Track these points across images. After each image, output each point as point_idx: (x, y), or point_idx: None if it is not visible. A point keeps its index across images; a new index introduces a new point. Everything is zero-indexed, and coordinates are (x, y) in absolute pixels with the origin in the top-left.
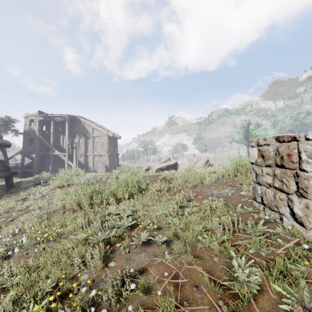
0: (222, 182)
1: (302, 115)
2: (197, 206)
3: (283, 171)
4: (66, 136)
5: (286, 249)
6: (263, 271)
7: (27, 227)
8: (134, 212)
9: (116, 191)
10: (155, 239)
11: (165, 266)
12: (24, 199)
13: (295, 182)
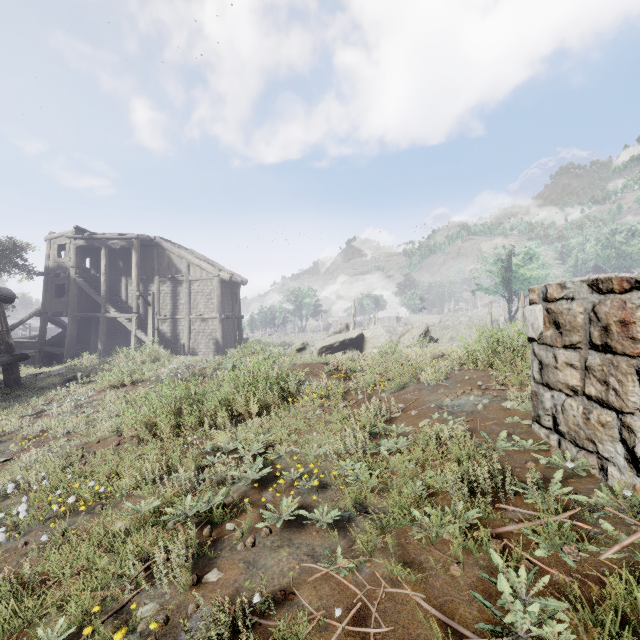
0: (461, 378)
1: (621, 236)
2: (407, 434)
3: (609, 359)
4: (132, 279)
5: (624, 548)
6: (574, 608)
7: (34, 479)
8: (269, 447)
9: (233, 397)
10: (313, 516)
11: (336, 587)
12: (38, 413)
13: (639, 387)
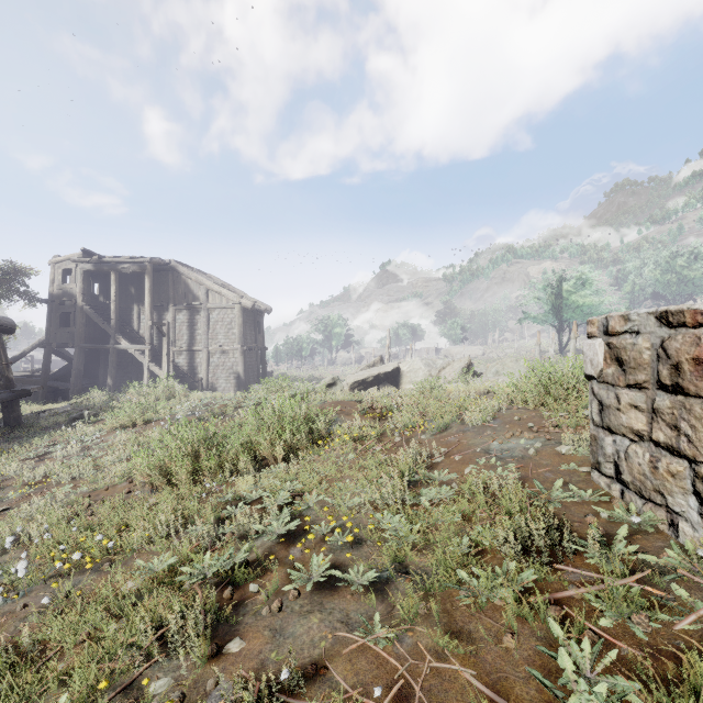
0: (510, 419)
1: (683, 259)
2: (451, 482)
3: (680, 402)
4: (145, 307)
5: (701, 618)
6: (647, 688)
7: (35, 531)
8: (296, 496)
9: (256, 440)
10: (347, 577)
11: (374, 660)
12: (41, 456)
13: None
